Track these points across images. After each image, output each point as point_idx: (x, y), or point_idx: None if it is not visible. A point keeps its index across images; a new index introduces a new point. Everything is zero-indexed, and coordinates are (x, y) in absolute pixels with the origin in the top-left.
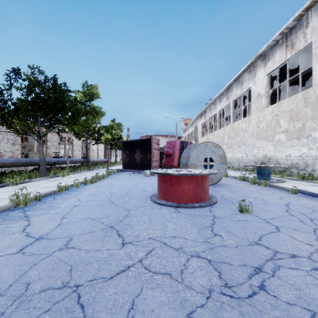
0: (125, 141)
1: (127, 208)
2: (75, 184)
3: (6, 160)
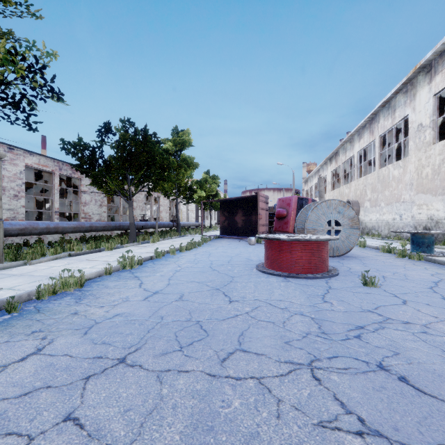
0: (223, 200)
1: (231, 275)
2: (171, 250)
3: (98, 223)
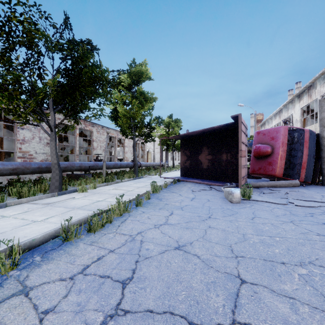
0: (184, 136)
1: None
2: None
3: (0, 164)
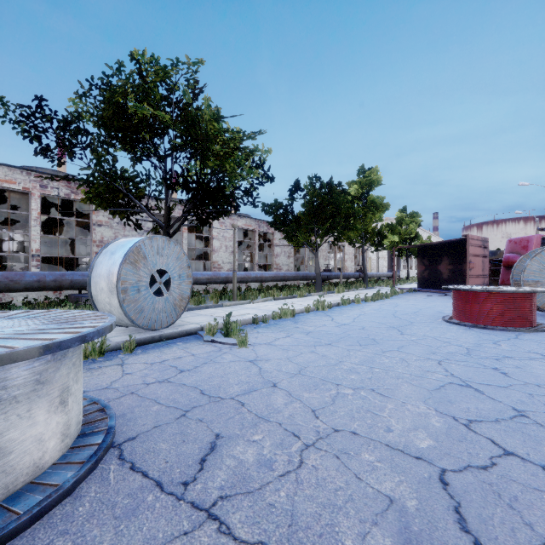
0: (421, 245)
1: (411, 321)
2: (356, 299)
3: (289, 273)
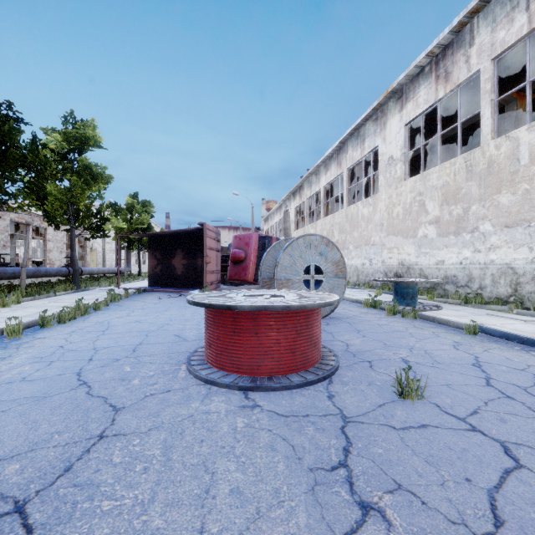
0: (153, 234)
1: (116, 403)
2: (8, 329)
3: None
